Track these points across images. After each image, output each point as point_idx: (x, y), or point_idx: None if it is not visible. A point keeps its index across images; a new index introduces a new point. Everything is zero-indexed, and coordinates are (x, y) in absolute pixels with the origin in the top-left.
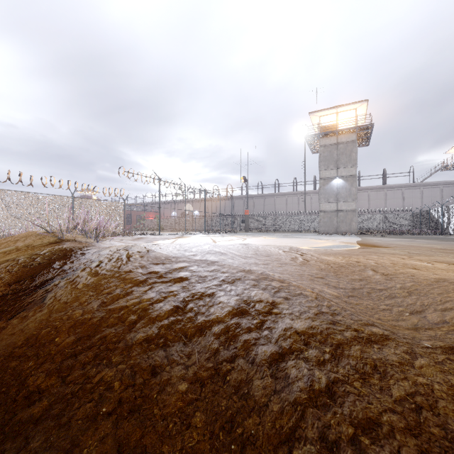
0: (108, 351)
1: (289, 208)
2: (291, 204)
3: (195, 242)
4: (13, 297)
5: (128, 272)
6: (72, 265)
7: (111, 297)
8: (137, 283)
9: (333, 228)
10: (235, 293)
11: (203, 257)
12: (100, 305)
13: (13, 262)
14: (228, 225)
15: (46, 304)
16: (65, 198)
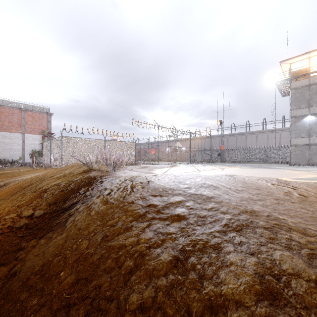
0: (98, 313)
1: (259, 144)
2: (261, 140)
3: (187, 175)
4: (49, 216)
5: (130, 203)
6: (92, 192)
7: (112, 231)
8: (136, 217)
9: (305, 159)
10: (249, 250)
11: (197, 191)
12: (102, 239)
13: (57, 186)
14: (207, 157)
15: (66, 228)
16: (101, 141)
